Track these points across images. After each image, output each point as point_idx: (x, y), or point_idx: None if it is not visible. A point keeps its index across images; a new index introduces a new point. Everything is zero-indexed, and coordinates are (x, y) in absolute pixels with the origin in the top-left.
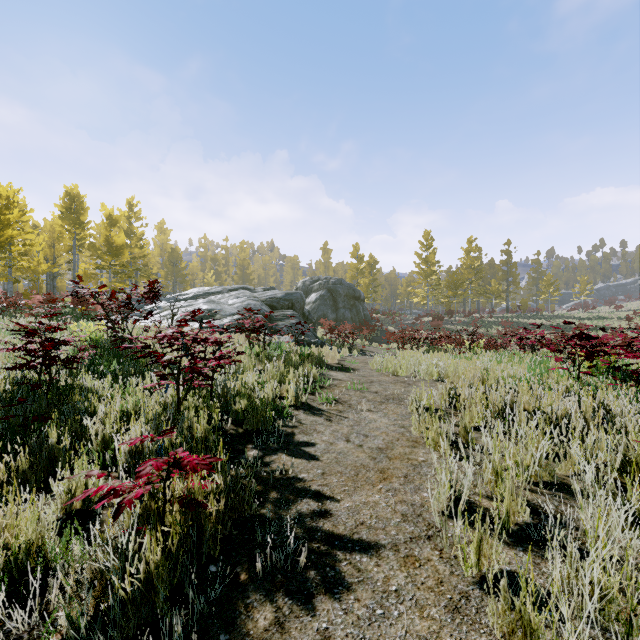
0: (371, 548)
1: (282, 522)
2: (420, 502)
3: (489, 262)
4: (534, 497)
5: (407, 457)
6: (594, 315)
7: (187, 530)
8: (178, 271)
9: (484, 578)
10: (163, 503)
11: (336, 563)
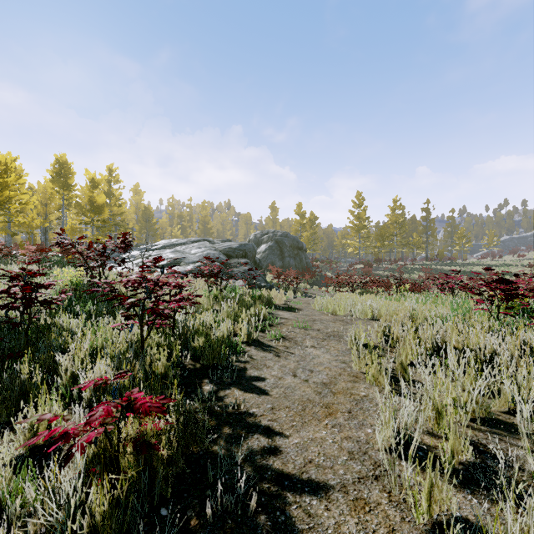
0: (320, 489)
1: (233, 460)
2: (365, 439)
3: (411, 218)
4: (473, 434)
5: (349, 392)
6: (501, 263)
7: (140, 471)
8: (150, 226)
9: (436, 526)
10: (117, 444)
11: (286, 506)
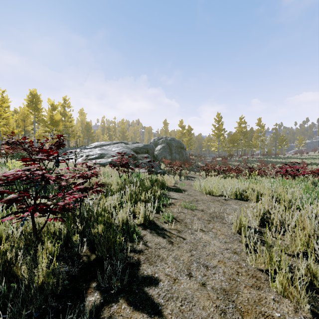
0: None
1: None
2: None
3: (250, 129)
4: None
5: (259, 310)
6: (308, 157)
7: None
8: (89, 134)
9: None
10: None
11: None
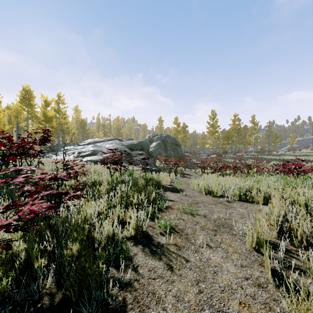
0: None
1: None
2: None
3: (244, 127)
4: None
5: None
6: (302, 154)
7: None
8: (84, 131)
9: None
10: None
11: None
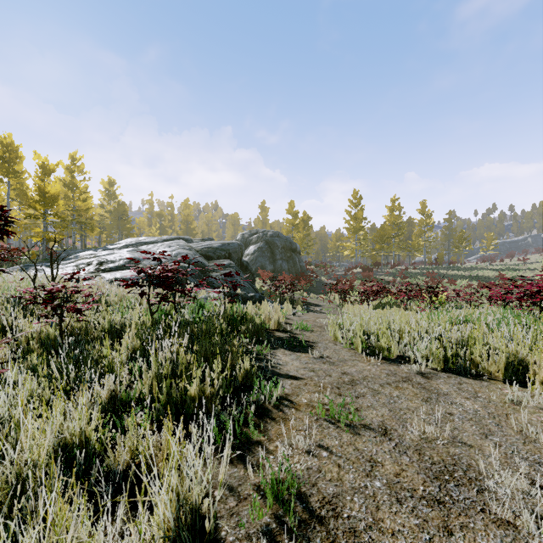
0: None
1: None
2: None
3: (407, 220)
4: None
5: None
6: (506, 267)
7: None
8: (123, 225)
9: None
10: None
11: None
